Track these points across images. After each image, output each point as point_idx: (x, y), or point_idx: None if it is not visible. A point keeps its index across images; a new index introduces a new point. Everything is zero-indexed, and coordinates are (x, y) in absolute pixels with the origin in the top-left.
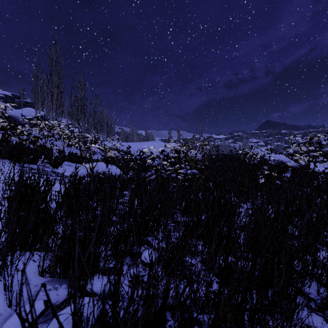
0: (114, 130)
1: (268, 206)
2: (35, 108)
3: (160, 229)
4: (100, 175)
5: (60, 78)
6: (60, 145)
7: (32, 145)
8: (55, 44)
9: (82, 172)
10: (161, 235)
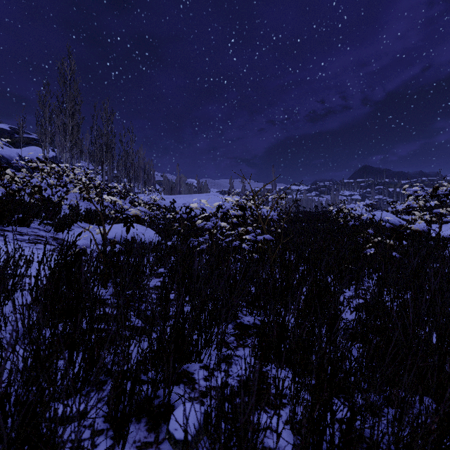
0: (154, 179)
1: (390, 295)
2: (42, 147)
3: (211, 348)
4: (117, 245)
5: (76, 104)
6: (74, 198)
7: (27, 198)
8: (69, 57)
9: (100, 239)
10: (214, 357)
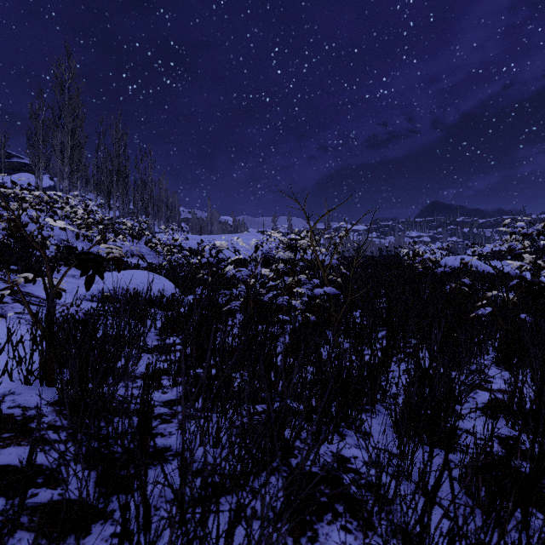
0: (179, 215)
1: None
2: (35, 173)
3: None
4: (72, 309)
5: (77, 119)
6: (70, 238)
7: None
8: (68, 58)
9: (89, 292)
10: None
